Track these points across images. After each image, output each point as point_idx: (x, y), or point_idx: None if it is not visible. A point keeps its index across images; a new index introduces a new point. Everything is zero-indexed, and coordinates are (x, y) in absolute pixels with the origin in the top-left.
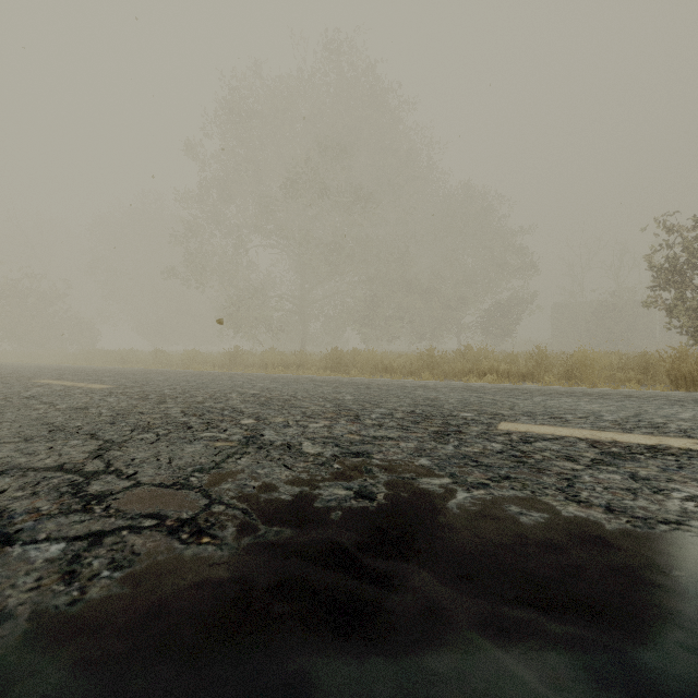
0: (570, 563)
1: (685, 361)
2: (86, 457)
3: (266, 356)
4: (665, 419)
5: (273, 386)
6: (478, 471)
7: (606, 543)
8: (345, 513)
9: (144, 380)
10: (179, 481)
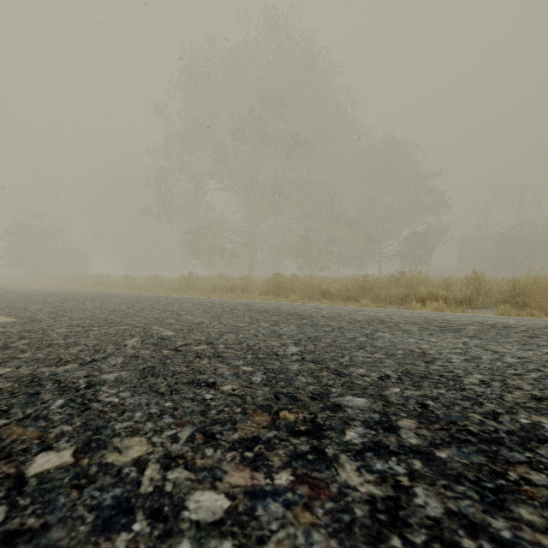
0: None
1: None
2: None
3: (215, 280)
4: None
5: (199, 321)
6: None
7: None
8: None
9: (70, 308)
10: None
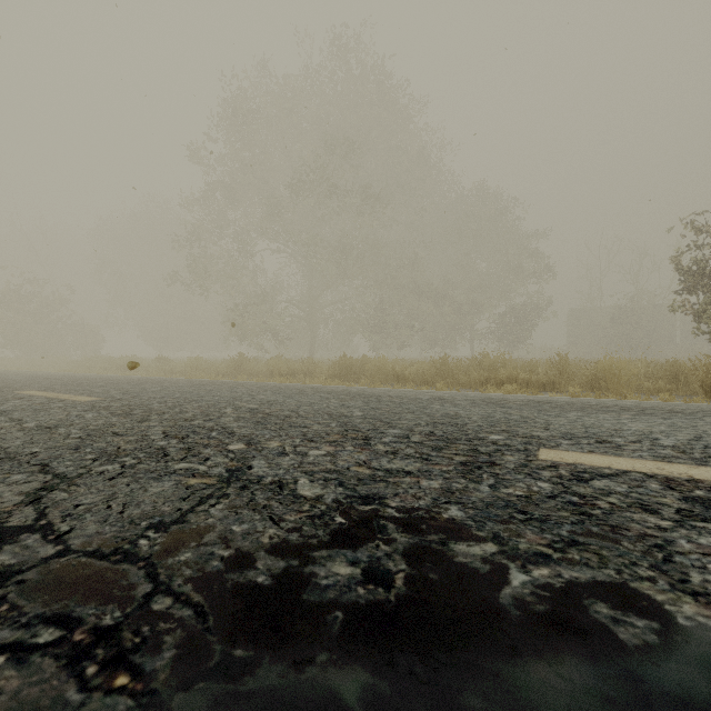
0: None
1: None
2: (19, 502)
3: (272, 363)
4: None
5: (274, 399)
6: (530, 531)
7: None
8: (347, 615)
9: (137, 390)
10: (122, 546)
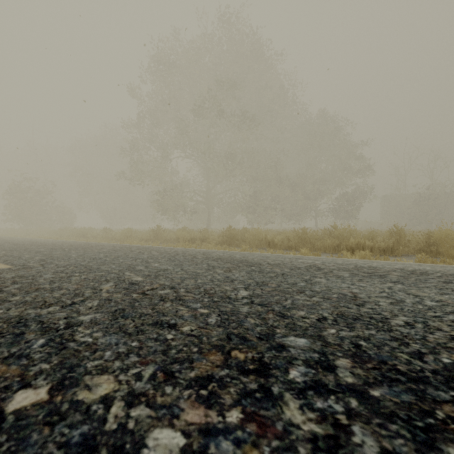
0: None
1: None
2: None
3: (178, 233)
4: None
5: (164, 267)
6: None
7: None
8: None
9: (57, 257)
10: None
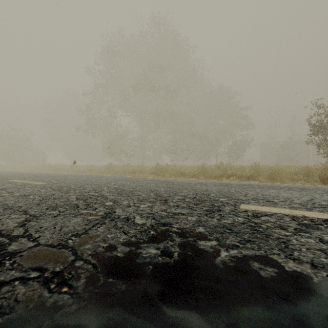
0: (299, 312)
1: (327, 170)
2: (16, 226)
3: (124, 167)
4: (327, 202)
5: (125, 183)
6: (231, 236)
7: (319, 294)
8: (154, 267)
9: (63, 179)
10: (61, 243)
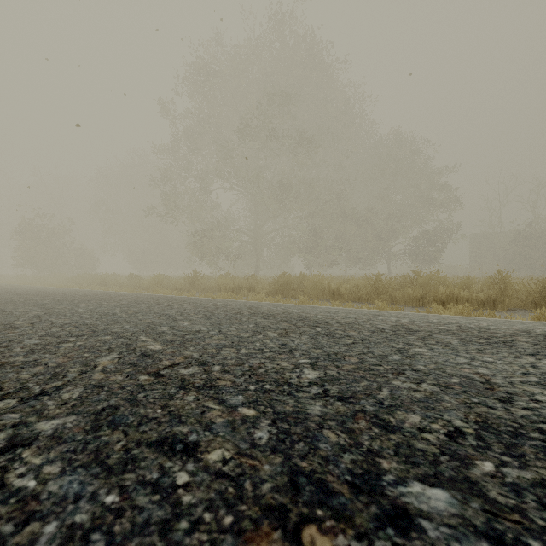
0: None
1: None
2: None
3: (220, 280)
4: None
5: (196, 328)
6: None
7: None
8: None
9: (59, 312)
10: None
